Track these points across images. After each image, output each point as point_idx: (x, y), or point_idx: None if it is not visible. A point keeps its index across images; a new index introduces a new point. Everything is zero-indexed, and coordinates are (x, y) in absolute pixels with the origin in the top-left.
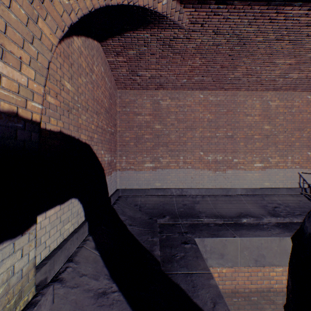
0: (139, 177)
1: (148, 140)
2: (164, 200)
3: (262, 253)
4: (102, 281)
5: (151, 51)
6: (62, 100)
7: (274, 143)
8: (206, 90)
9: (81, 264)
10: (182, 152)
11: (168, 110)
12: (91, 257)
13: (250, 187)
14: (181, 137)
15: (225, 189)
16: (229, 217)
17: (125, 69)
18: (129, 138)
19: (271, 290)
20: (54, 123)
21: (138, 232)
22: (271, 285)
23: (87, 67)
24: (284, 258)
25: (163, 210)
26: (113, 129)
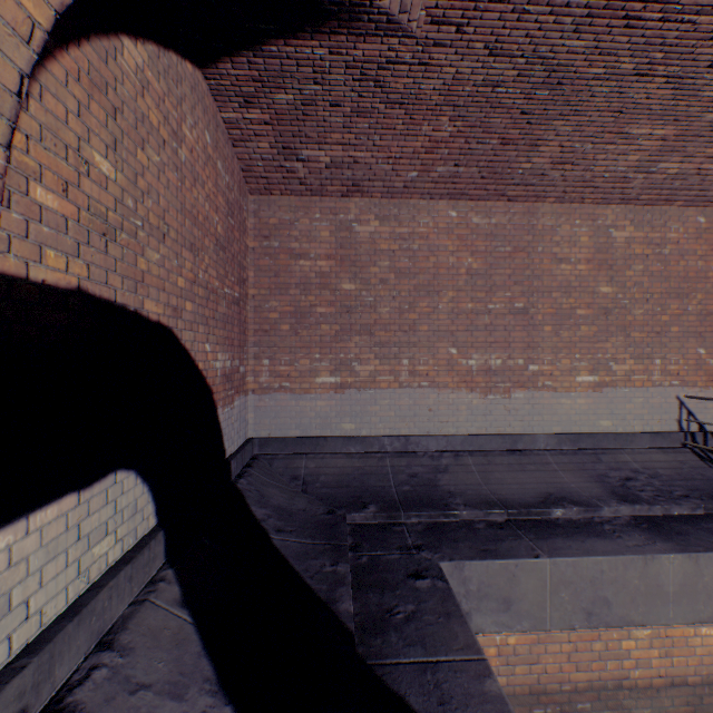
0: (303, 409)
1: (325, 319)
2: (365, 466)
3: (603, 596)
4: (194, 700)
5: (333, 96)
6: (86, 204)
7: (623, 327)
8: (465, 199)
9: (137, 653)
10: (408, 349)
11: (373, 246)
12: (167, 629)
13: (568, 431)
14: (405, 313)
15: (508, 437)
16: (521, 507)
17: (266, 142)
18: (279, 314)
19: (624, 684)
20: (58, 265)
21: (298, 550)
22: (624, 671)
23: (163, 126)
24: (656, 606)
25: (361, 490)
26: (238, 292)
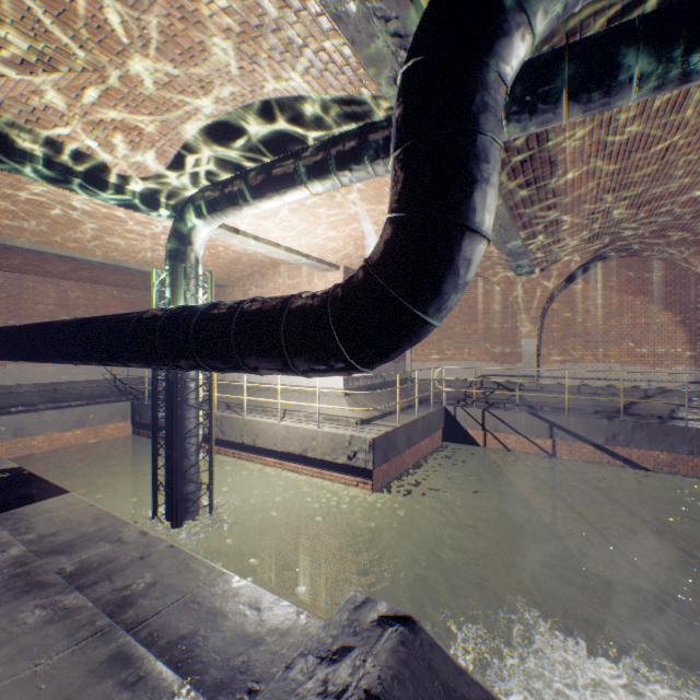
0: None
1: None
2: None
3: (23, 427)
4: None
5: None
6: None
7: None
8: None
9: None
10: None
11: None
12: None
13: (45, 382)
14: None
15: (5, 387)
16: None
17: None
18: None
19: (34, 456)
20: None
21: None
22: (34, 452)
23: None
24: (46, 428)
25: None
26: None
